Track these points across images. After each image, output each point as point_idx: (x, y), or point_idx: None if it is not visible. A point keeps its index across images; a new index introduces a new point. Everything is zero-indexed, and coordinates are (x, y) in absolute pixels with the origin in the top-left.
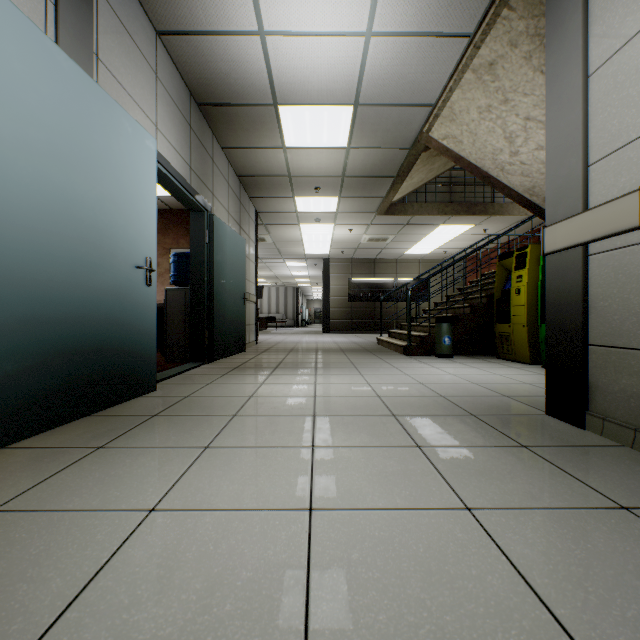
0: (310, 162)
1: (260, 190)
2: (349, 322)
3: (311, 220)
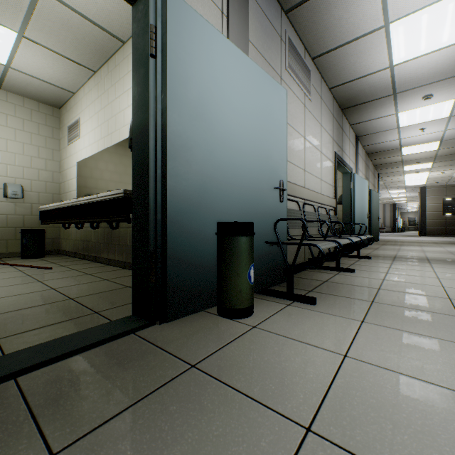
0: (414, 156)
1: (383, 167)
2: (443, 229)
3: (412, 172)
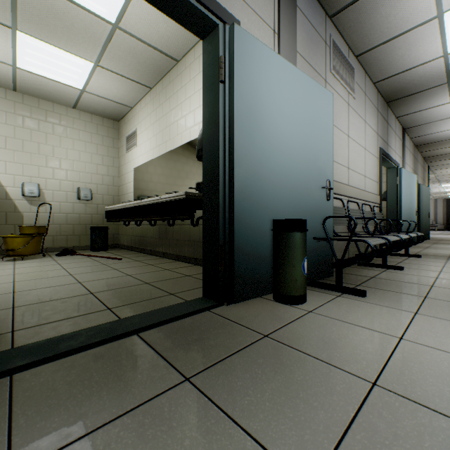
0: None
1: (434, 159)
2: None
3: None
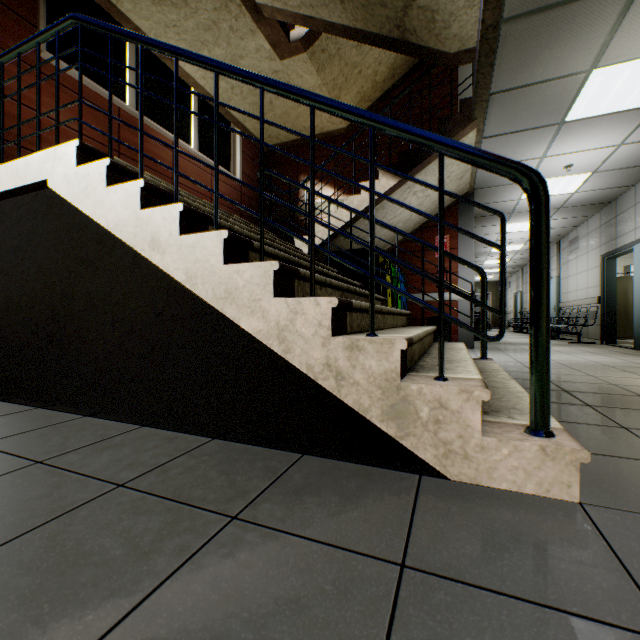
0: None
1: None
2: None
3: None
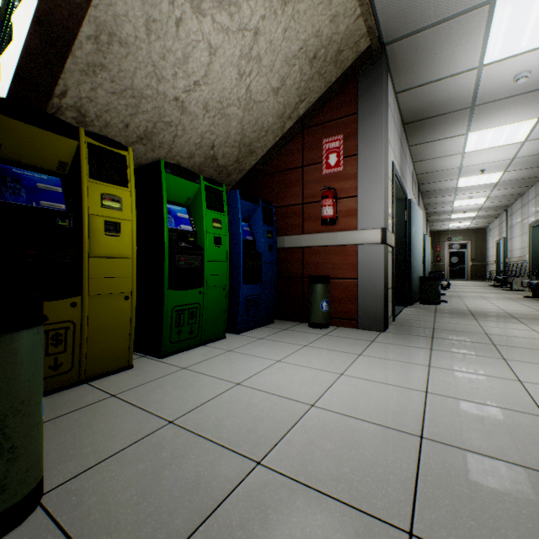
0: None
1: None
2: None
3: None
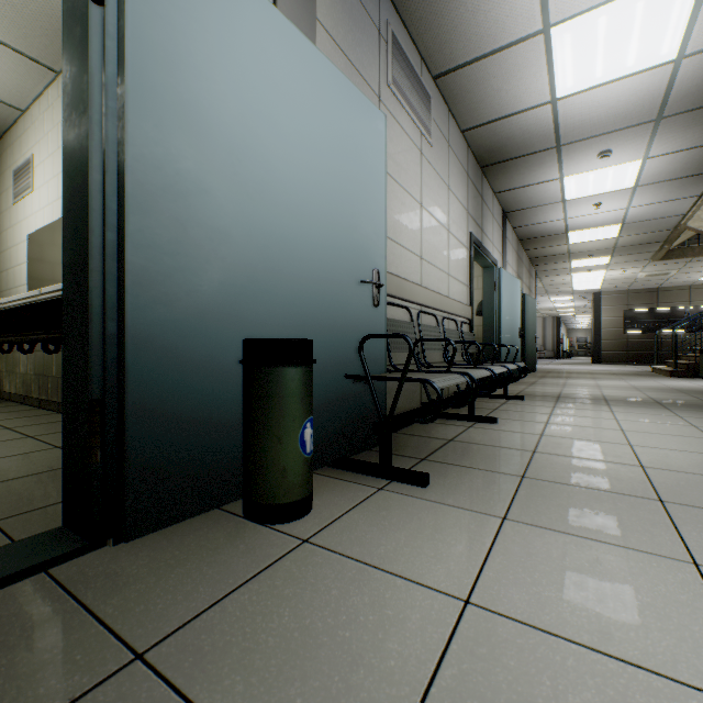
0: (586, 246)
1: (542, 262)
2: (624, 353)
3: (582, 270)
